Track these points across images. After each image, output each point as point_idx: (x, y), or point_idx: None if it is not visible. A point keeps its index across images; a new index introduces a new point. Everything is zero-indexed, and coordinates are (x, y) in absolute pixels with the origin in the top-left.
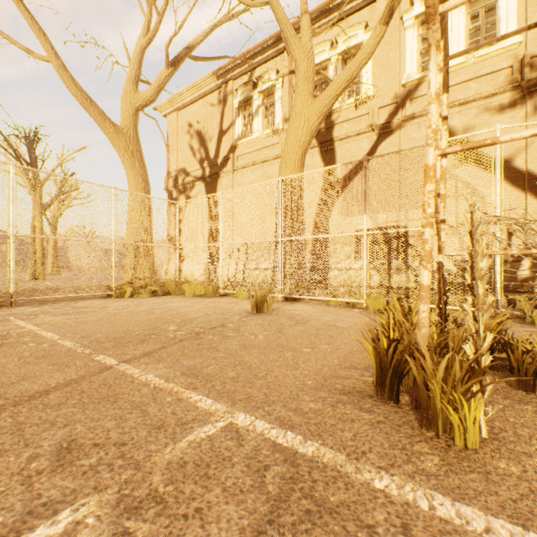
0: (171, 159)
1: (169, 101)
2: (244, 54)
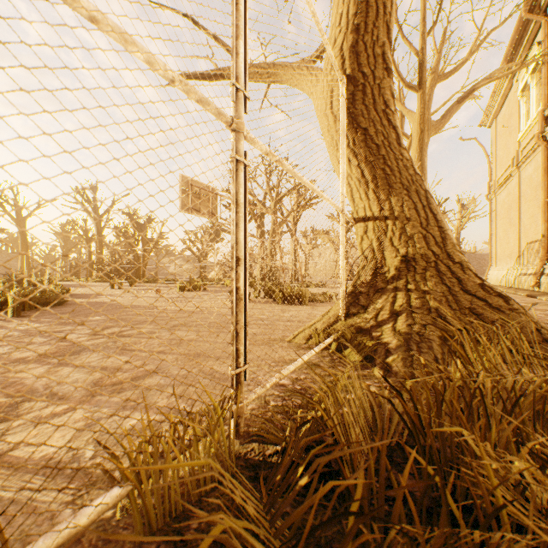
0: (492, 167)
1: (484, 116)
2: (508, 50)
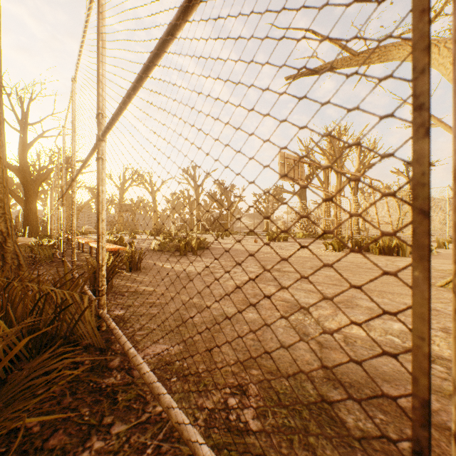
0: None
1: None
2: None
